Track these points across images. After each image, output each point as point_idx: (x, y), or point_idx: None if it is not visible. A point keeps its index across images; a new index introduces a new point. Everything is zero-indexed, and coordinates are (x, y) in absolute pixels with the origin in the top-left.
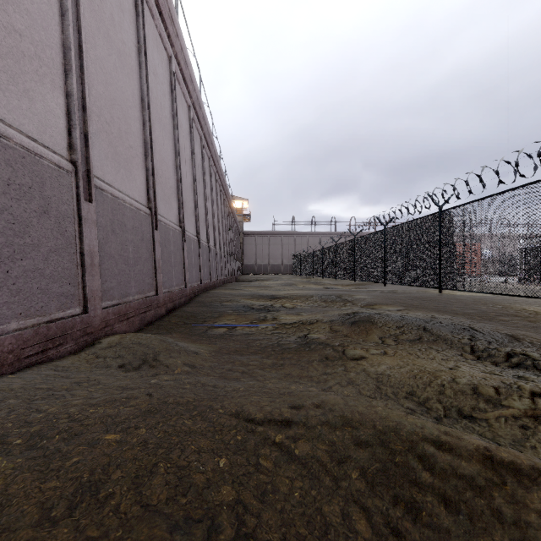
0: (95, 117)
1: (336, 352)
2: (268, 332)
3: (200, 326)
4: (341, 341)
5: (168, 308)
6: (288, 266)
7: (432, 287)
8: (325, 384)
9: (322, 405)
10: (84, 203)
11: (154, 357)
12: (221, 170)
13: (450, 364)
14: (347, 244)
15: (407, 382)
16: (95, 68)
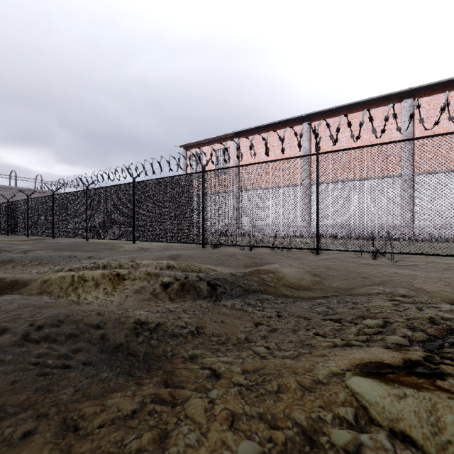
0: None
1: None
2: None
3: None
4: None
5: None
6: None
7: (83, 238)
8: None
9: None
10: None
11: None
12: None
13: None
14: (21, 203)
15: None
16: None
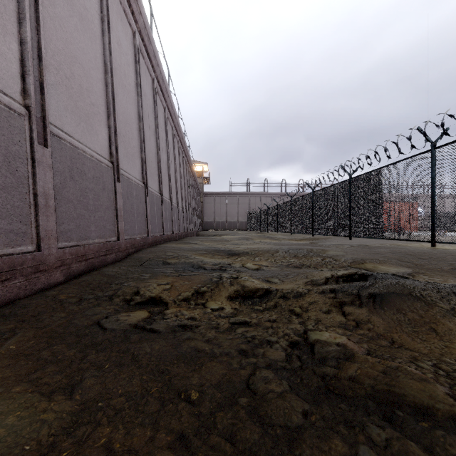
0: None
1: None
2: (223, 326)
3: (101, 309)
4: None
5: (73, 270)
6: (243, 223)
7: (420, 241)
8: None
9: None
10: None
11: None
12: (178, 125)
13: None
14: (304, 199)
15: None
16: None
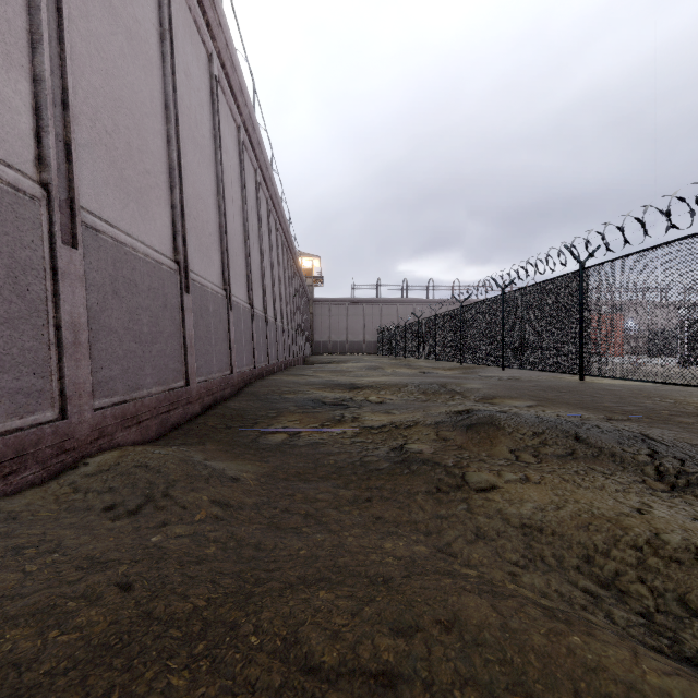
0: (86, 120)
1: (452, 479)
2: (346, 441)
3: (249, 431)
4: (457, 458)
5: (205, 403)
6: (372, 344)
7: (570, 373)
8: (440, 537)
9: (456, 627)
10: (63, 248)
11: (165, 490)
12: (283, 216)
13: (632, 500)
14: (451, 315)
15: (576, 537)
16: (86, 49)
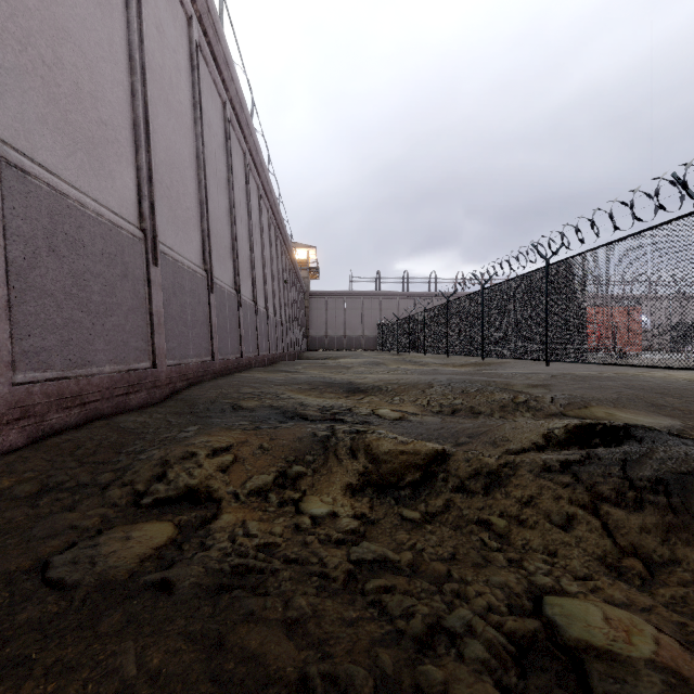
0: None
1: None
2: (336, 567)
3: (73, 517)
4: None
5: (52, 425)
6: (371, 339)
7: (673, 368)
8: None
9: None
10: None
11: None
12: (268, 183)
13: None
14: (469, 300)
15: None
16: None
